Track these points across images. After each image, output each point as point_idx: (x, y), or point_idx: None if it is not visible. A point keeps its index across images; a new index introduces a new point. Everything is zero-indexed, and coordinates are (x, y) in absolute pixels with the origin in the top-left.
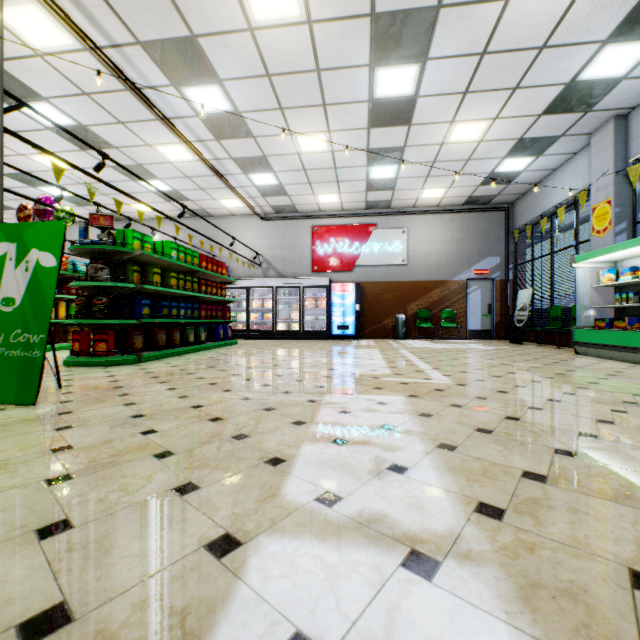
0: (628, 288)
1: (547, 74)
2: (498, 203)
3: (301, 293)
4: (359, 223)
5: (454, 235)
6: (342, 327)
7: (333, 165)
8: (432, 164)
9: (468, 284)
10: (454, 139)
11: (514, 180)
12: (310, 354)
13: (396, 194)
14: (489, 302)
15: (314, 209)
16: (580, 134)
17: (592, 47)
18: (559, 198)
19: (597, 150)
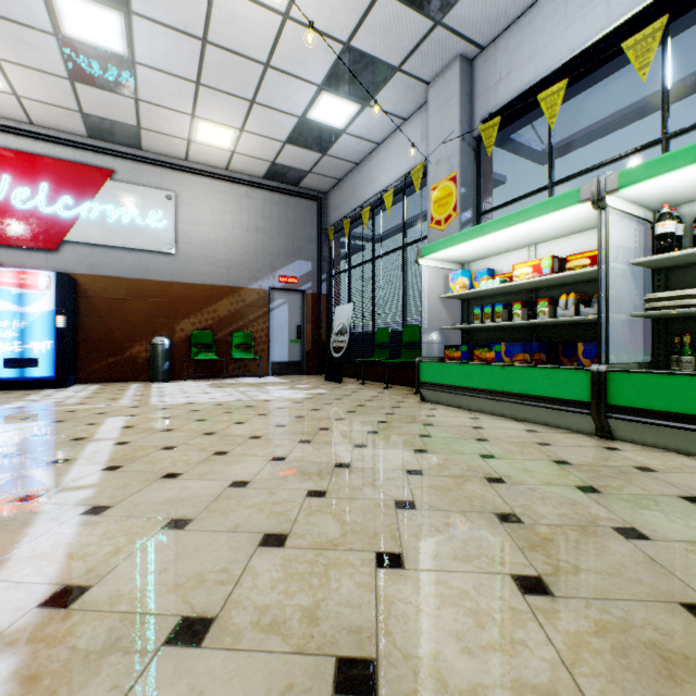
0: (480, 301)
1: None
2: (310, 188)
3: None
4: (75, 160)
5: (252, 220)
6: (20, 363)
7: None
8: (202, 47)
9: (272, 296)
10: None
11: (331, 148)
12: None
13: (145, 113)
14: (299, 323)
15: None
16: (418, 78)
17: None
18: (384, 183)
19: (437, 106)
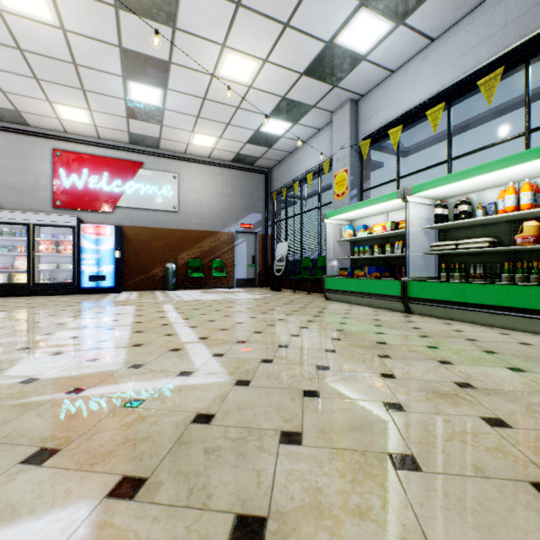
0: (360, 243)
1: (314, 20)
2: (260, 166)
3: (31, 233)
4: (122, 158)
5: (224, 189)
6: (97, 278)
7: (70, 57)
8: (203, 101)
9: (236, 236)
10: (225, 73)
11: (274, 145)
12: (2, 326)
13: (165, 131)
14: (253, 254)
15: (56, 127)
16: (326, 110)
17: (352, 3)
18: (307, 167)
19: (337, 127)
